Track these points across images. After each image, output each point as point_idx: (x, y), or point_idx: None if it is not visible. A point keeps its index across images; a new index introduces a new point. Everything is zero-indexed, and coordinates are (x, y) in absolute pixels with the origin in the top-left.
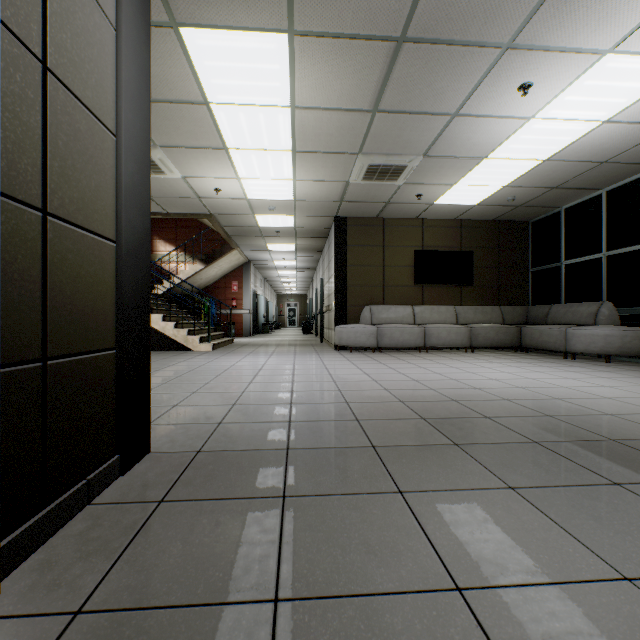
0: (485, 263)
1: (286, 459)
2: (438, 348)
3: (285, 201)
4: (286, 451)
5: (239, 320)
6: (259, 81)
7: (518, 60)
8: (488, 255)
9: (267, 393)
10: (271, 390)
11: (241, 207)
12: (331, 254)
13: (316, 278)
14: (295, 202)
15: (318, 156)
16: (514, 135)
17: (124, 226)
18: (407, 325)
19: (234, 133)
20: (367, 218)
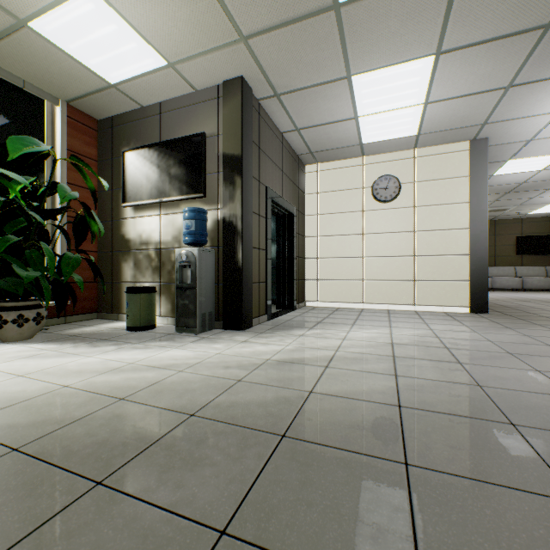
0: None
1: None
2: (532, 290)
3: None
4: None
5: None
6: None
7: None
8: None
9: None
10: None
11: None
12: None
13: None
14: None
15: None
16: None
17: None
18: (510, 277)
19: None
20: None
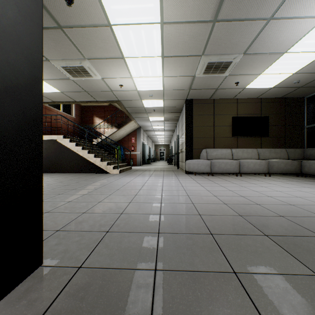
0: (276, 123)
1: (153, 287)
2: (246, 173)
3: (158, 91)
4: (154, 273)
5: (135, 157)
6: (140, 4)
7: None
8: (278, 118)
9: (145, 204)
10: (147, 201)
11: (134, 96)
12: (183, 121)
13: (174, 135)
14: (163, 91)
15: (177, 59)
16: (310, 32)
17: (0, 65)
18: (228, 160)
19: (127, 46)
20: (204, 99)
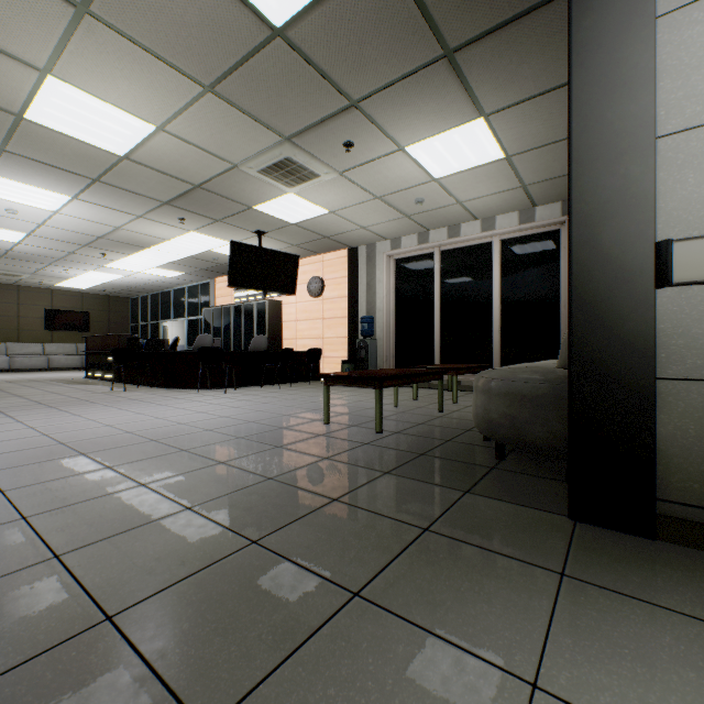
0: (101, 319)
1: None
2: (66, 369)
3: None
4: None
5: None
6: None
7: (58, 267)
8: (103, 315)
9: None
10: None
11: None
12: None
13: None
14: None
15: None
16: (78, 277)
17: None
18: (36, 355)
19: None
20: (4, 284)
